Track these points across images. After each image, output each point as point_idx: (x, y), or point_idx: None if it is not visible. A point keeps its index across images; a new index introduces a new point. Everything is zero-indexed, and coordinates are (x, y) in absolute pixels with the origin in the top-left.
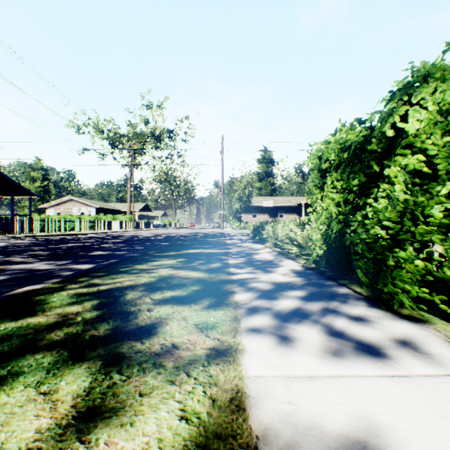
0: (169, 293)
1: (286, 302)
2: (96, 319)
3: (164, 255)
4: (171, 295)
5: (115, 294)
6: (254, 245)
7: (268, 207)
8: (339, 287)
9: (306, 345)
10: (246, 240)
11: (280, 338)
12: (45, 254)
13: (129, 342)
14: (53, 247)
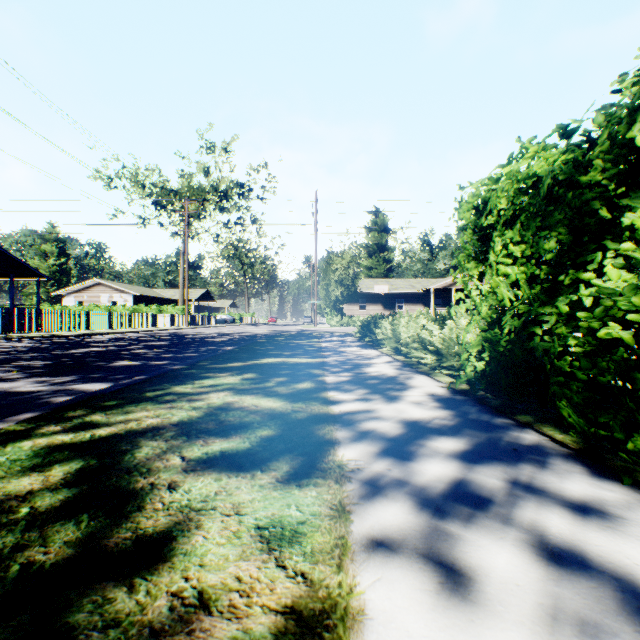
0: (217, 444)
1: (435, 466)
2: (57, 512)
3: (224, 368)
4: (221, 449)
5: (119, 448)
6: (364, 350)
7: (381, 295)
8: (523, 431)
9: (505, 596)
10: (351, 342)
11: (441, 571)
12: (40, 366)
13: (101, 585)
14: (58, 353)
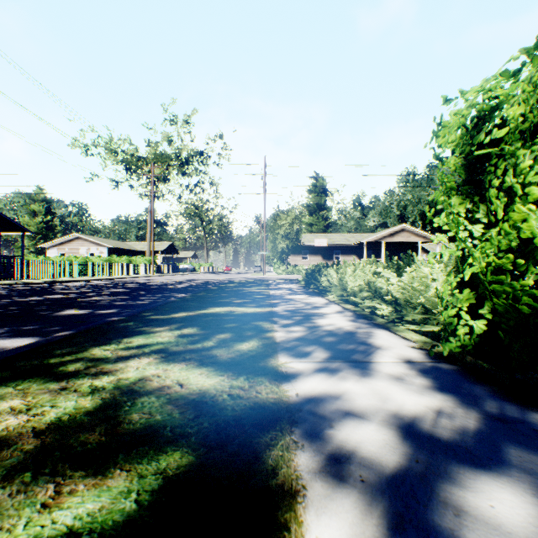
0: (73, 503)
1: None
2: None
3: (166, 319)
4: (71, 525)
5: None
6: (311, 298)
7: (321, 247)
8: None
9: None
10: (297, 289)
11: None
12: None
13: None
14: (15, 301)
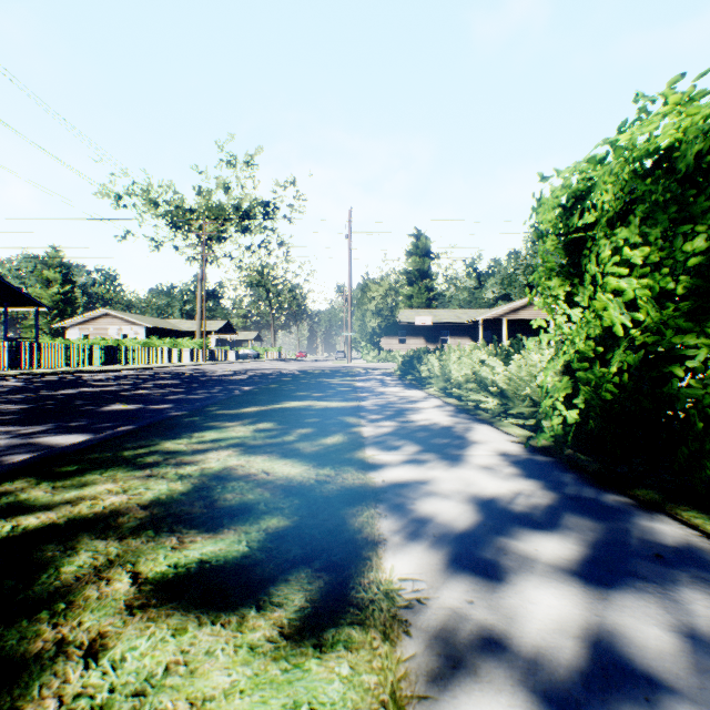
0: (197, 546)
1: (544, 594)
2: None
3: (236, 414)
4: (201, 557)
5: (41, 554)
6: (408, 391)
7: (423, 327)
8: (654, 518)
9: None
10: (391, 381)
11: None
12: (14, 411)
13: None
14: (44, 394)
